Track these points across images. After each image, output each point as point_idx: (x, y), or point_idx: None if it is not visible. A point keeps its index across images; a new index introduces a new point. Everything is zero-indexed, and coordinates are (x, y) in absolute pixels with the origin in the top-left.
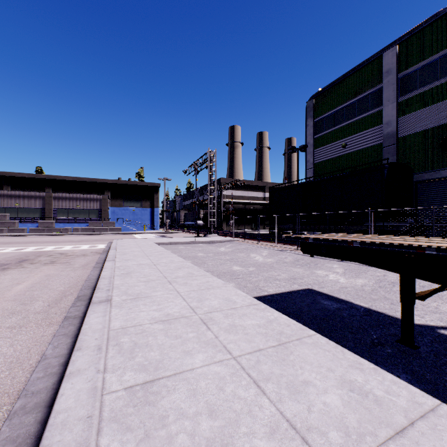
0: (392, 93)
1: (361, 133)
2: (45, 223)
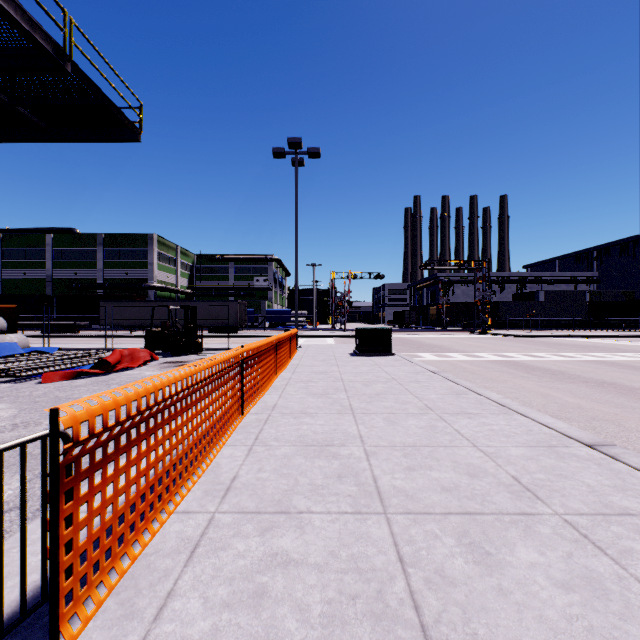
0: (51, 256)
1: (36, 269)
2: None
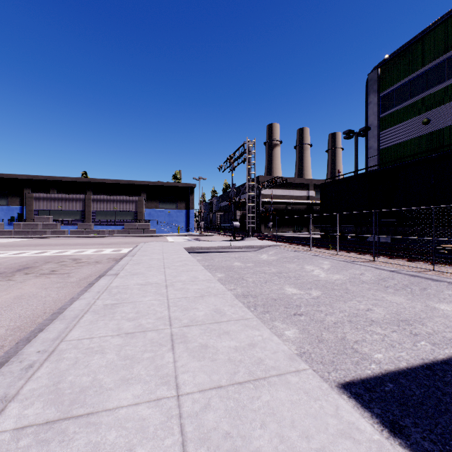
0: None
1: None
2: (83, 225)
